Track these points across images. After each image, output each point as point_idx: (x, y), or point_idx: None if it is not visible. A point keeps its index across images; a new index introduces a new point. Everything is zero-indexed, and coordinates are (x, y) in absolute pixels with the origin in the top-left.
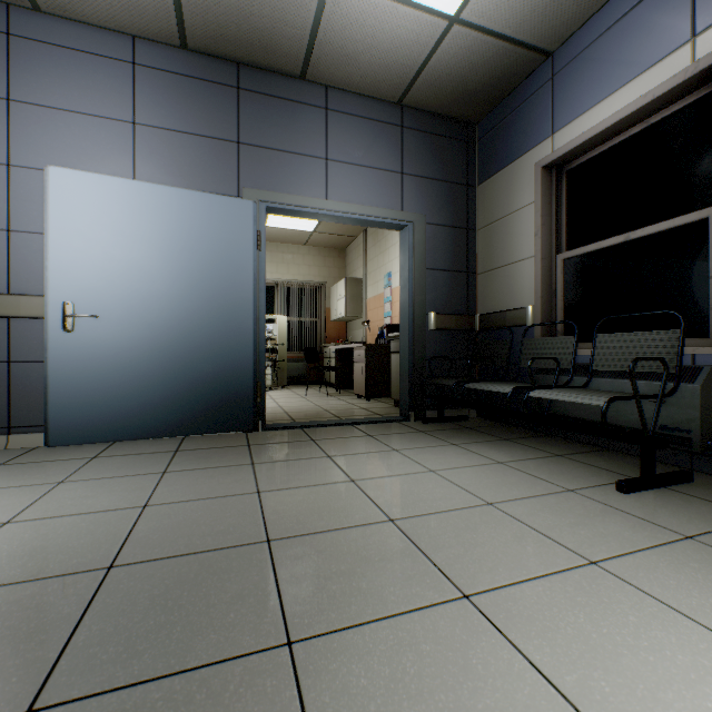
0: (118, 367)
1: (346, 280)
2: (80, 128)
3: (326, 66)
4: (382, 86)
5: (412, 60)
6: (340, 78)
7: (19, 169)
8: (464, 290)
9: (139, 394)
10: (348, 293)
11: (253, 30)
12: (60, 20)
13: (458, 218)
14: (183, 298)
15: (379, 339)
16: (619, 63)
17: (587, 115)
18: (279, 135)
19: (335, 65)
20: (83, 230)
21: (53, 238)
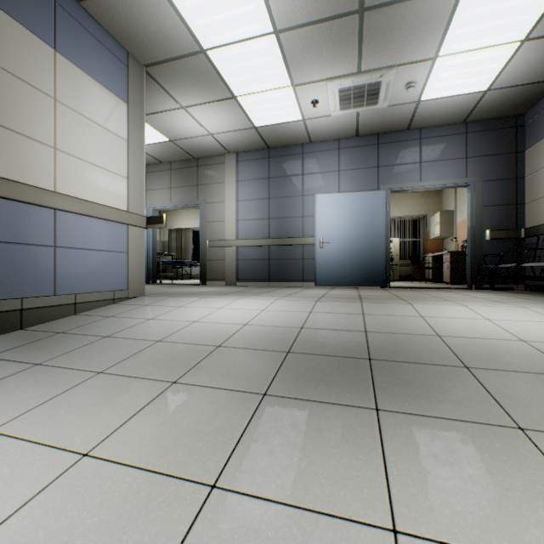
0: (335, 260)
1: (440, 213)
2: (322, 178)
3: (419, 123)
4: (451, 120)
5: (466, 108)
6: (427, 124)
7: (305, 196)
8: (513, 215)
9: (342, 270)
10: (441, 220)
11: (385, 124)
12: (316, 143)
13: (508, 173)
14: (357, 234)
15: (462, 249)
16: None
17: None
18: (396, 158)
19: (424, 121)
20: (325, 214)
21: (317, 218)
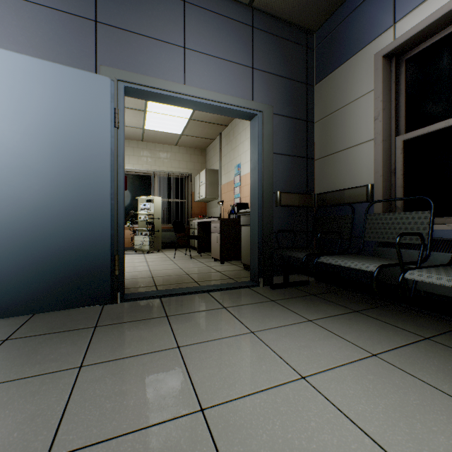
0: None
1: (206, 171)
2: None
3: None
4: None
5: None
6: None
7: None
8: (304, 173)
9: None
10: (208, 180)
11: None
12: None
13: (299, 111)
14: (29, 170)
15: (231, 215)
16: None
17: None
18: (138, 19)
19: None
20: None
21: None
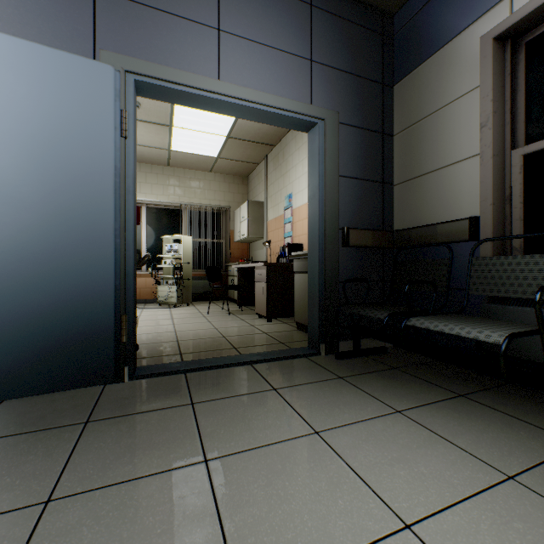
0: None
1: (248, 203)
2: None
3: None
4: None
5: None
6: None
7: None
8: (379, 203)
9: None
10: (250, 215)
11: None
12: None
13: (373, 120)
14: None
15: (281, 259)
16: None
17: None
18: None
19: None
20: None
21: None
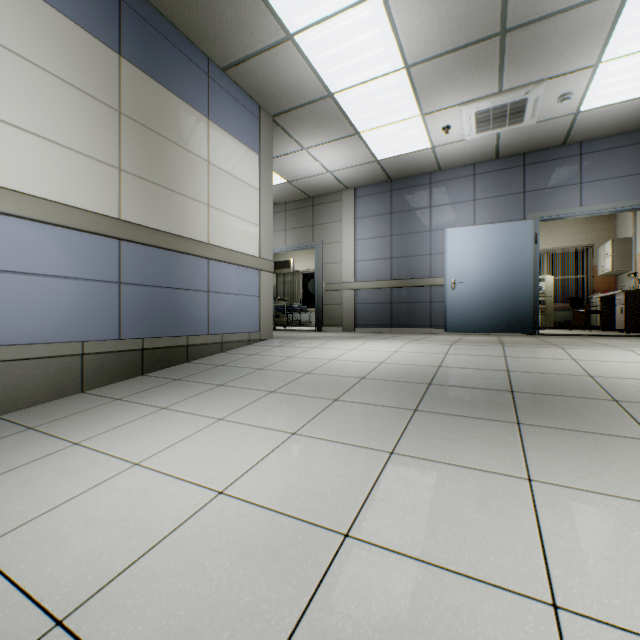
0: (470, 303)
1: (612, 241)
2: (453, 209)
3: (578, 136)
4: (623, 128)
5: None
6: (590, 136)
7: (433, 231)
8: None
9: (478, 314)
10: (614, 251)
11: (533, 142)
12: (446, 170)
13: None
14: (496, 272)
15: None
16: None
17: None
18: (548, 180)
19: (585, 134)
20: (457, 250)
21: (447, 255)
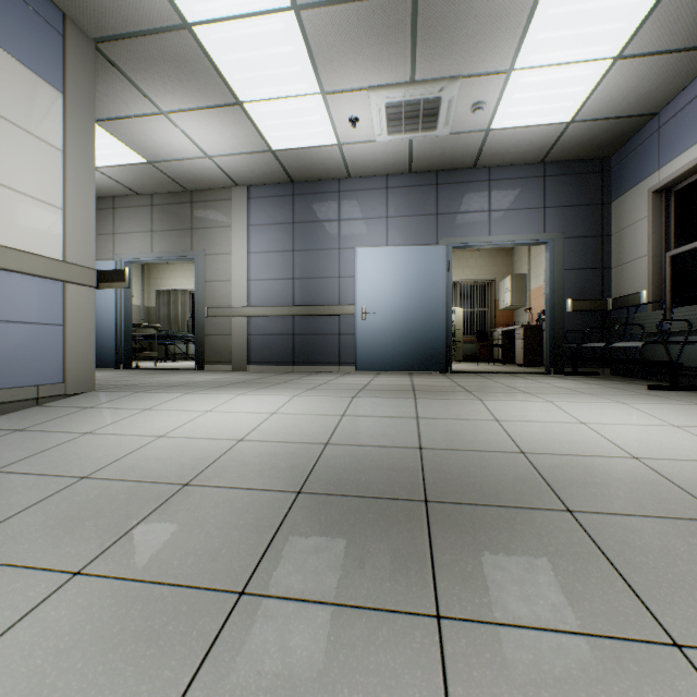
0: (382, 336)
1: (511, 277)
2: (365, 226)
3: (488, 159)
4: (526, 158)
5: (545, 143)
6: (498, 162)
7: (343, 250)
8: (598, 282)
9: (391, 349)
10: (513, 286)
11: (446, 158)
12: (357, 178)
13: (593, 230)
14: (410, 302)
15: (537, 322)
16: (696, 126)
17: (678, 158)
18: (460, 204)
19: (494, 158)
20: (369, 274)
21: (358, 279)
